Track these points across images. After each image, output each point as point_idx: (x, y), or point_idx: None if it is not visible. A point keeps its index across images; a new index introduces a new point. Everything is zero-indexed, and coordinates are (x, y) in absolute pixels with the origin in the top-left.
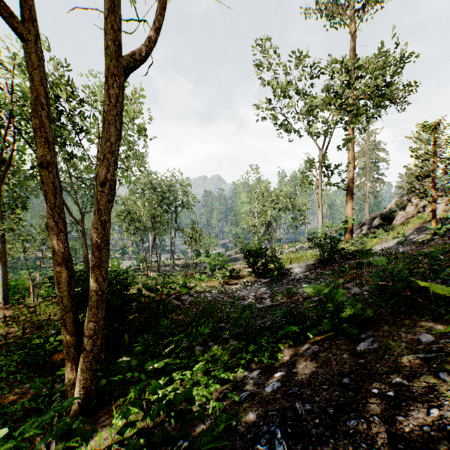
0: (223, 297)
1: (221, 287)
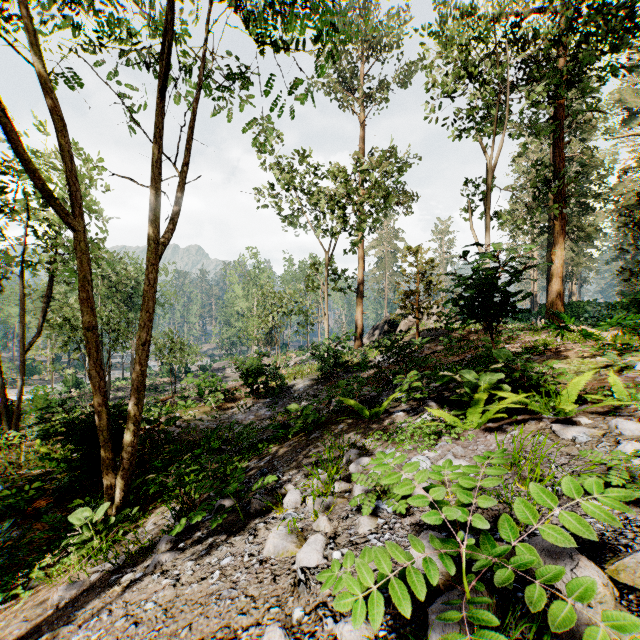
0: (218, 423)
1: (214, 414)
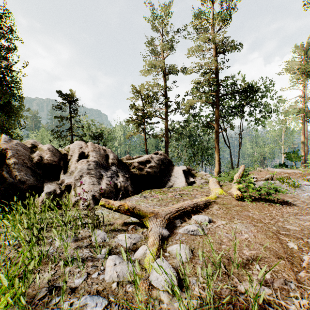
0: None
1: None
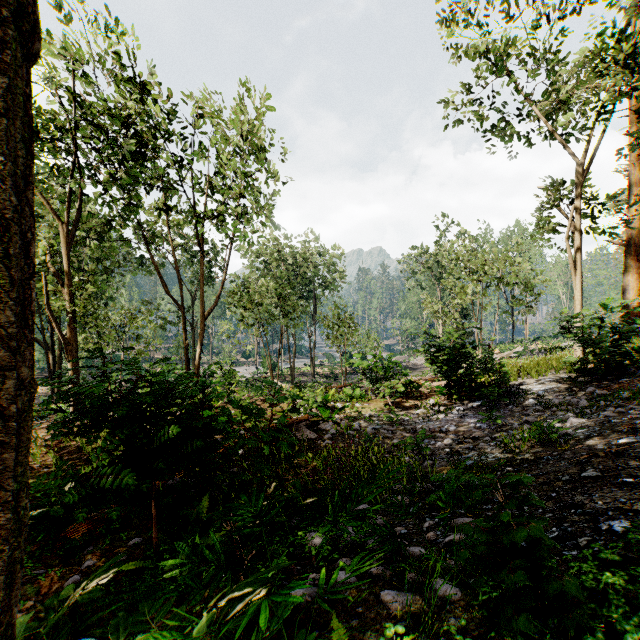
0: (393, 429)
1: (388, 412)
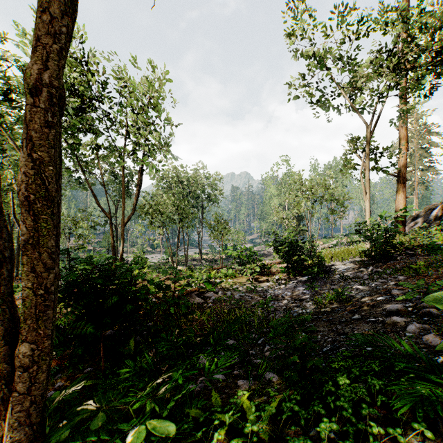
0: (252, 296)
1: (249, 285)
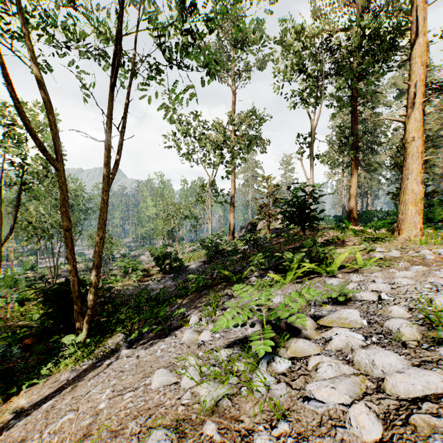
0: (139, 291)
1: (135, 285)
